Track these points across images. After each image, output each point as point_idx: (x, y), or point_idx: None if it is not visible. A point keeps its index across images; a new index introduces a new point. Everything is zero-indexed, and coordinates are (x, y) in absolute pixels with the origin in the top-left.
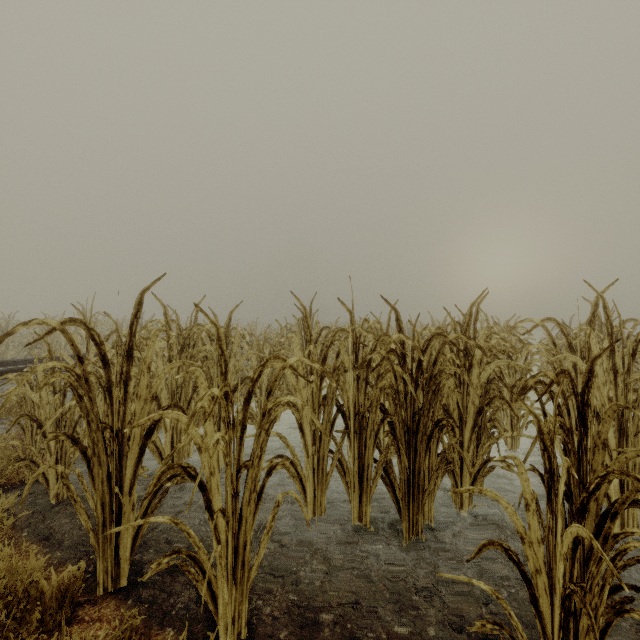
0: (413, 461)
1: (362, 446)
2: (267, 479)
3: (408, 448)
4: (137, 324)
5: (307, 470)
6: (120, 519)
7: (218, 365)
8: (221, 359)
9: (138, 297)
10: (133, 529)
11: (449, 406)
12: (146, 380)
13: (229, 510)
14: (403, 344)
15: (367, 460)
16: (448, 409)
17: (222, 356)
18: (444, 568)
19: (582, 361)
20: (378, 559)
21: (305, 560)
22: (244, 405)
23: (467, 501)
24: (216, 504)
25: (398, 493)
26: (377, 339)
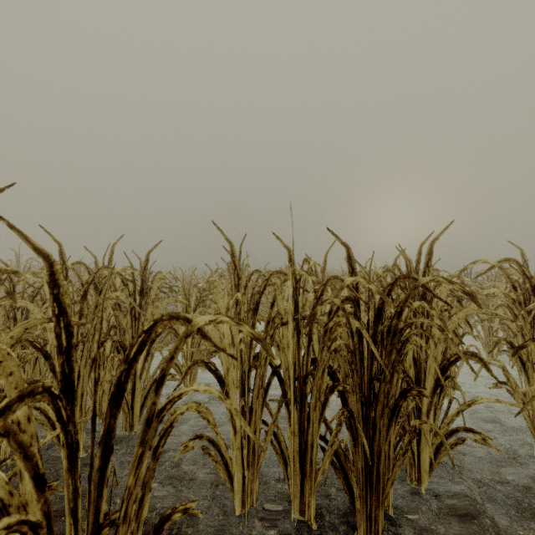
0: (370, 439)
1: (304, 419)
2: None
3: (365, 424)
4: None
5: (234, 451)
6: None
7: (133, 314)
8: (58, 323)
9: None
10: None
11: None
12: None
13: None
14: (356, 289)
15: (311, 438)
16: (404, 366)
17: (60, 317)
18: None
19: None
20: None
21: None
22: (109, 407)
23: (427, 476)
24: None
25: (355, 488)
26: (324, 283)
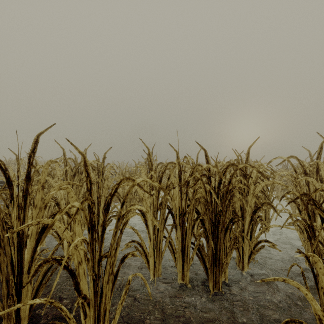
0: (216, 243)
1: (184, 234)
2: (121, 265)
3: (213, 235)
4: (34, 156)
5: (150, 249)
6: (20, 290)
7: (97, 184)
8: (87, 179)
9: (35, 138)
10: (31, 296)
11: (235, 208)
12: (41, 194)
13: (90, 292)
14: (209, 171)
15: (187, 243)
16: (235, 210)
17: (88, 177)
18: (238, 314)
19: (316, 181)
20: (195, 308)
21: (148, 310)
22: (104, 212)
23: (246, 266)
24: (83, 285)
25: (207, 264)
26: (193, 168)
